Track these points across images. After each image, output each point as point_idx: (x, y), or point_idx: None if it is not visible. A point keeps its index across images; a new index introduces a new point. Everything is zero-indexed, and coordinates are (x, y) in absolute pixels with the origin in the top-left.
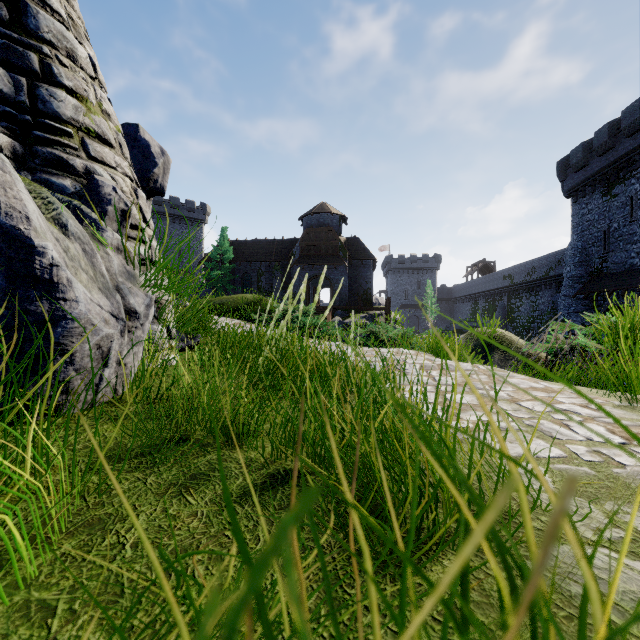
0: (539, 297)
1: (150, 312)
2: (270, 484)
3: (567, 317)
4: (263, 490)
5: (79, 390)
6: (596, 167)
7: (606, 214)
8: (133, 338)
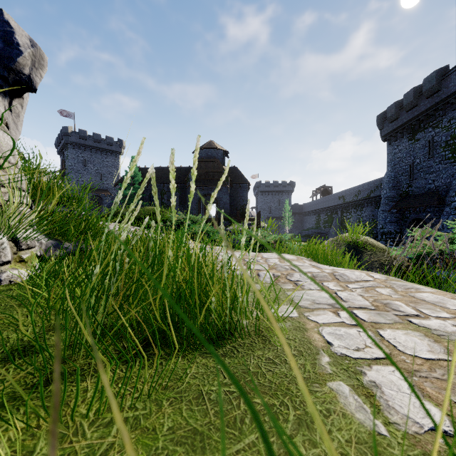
0: (363, 212)
1: None
2: None
3: (384, 226)
4: None
5: None
6: (404, 119)
7: (411, 153)
8: None
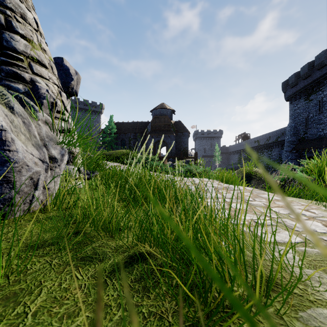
0: (272, 152)
1: (65, 158)
2: (130, 263)
3: (287, 162)
4: (125, 267)
5: (19, 204)
6: (301, 85)
7: (306, 109)
8: (53, 173)
